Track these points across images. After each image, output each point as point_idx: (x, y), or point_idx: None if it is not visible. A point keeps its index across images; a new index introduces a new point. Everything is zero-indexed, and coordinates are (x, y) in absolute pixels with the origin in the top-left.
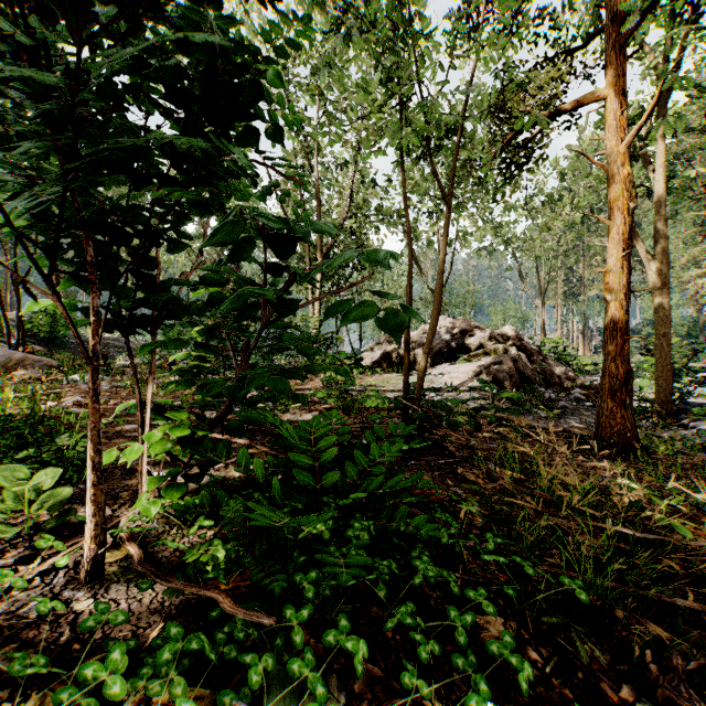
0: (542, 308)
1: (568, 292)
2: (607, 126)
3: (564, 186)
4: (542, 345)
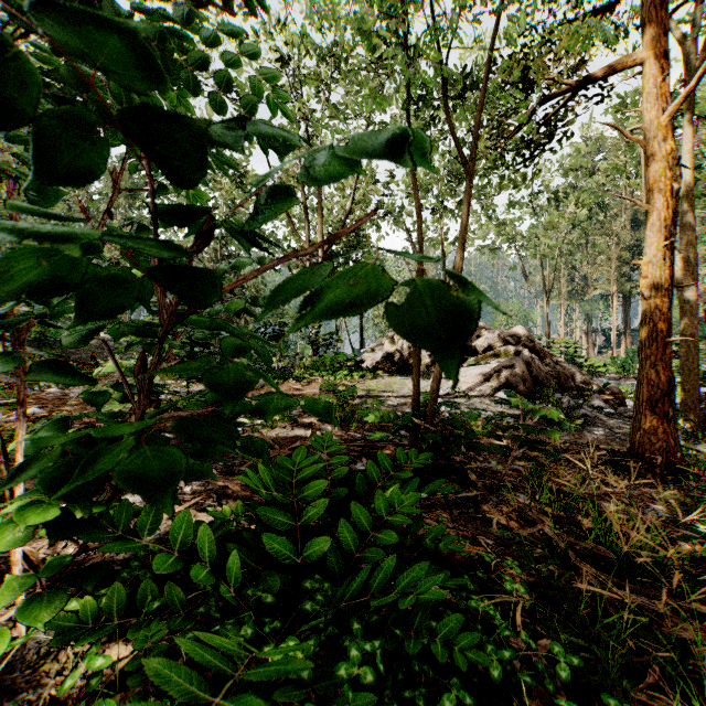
0: (546, 307)
1: (572, 292)
2: (645, 96)
3: (569, 183)
4: (551, 346)
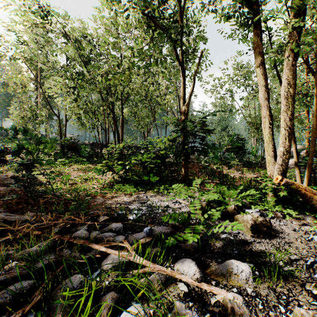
0: None
1: None
2: None
3: None
4: None
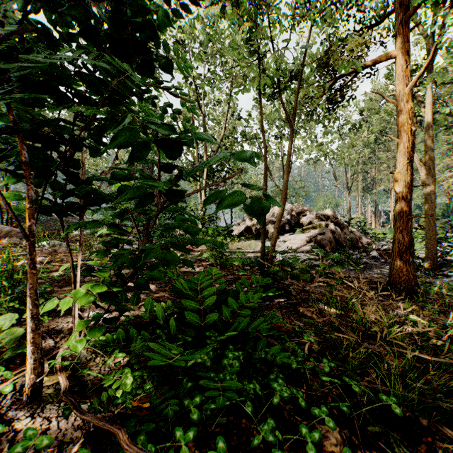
0: (348, 197)
1: (365, 187)
2: (396, 76)
3: (363, 119)
4: (349, 222)
